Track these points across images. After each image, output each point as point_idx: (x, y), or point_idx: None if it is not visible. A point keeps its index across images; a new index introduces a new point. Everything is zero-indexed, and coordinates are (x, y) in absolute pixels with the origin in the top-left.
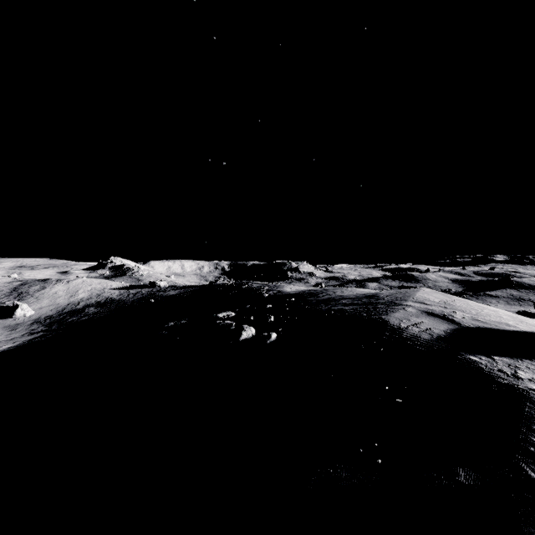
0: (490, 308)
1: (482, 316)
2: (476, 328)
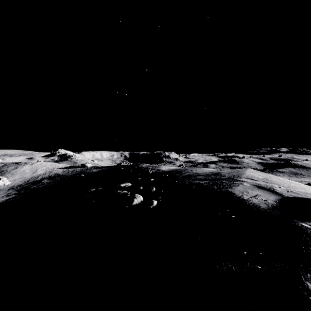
0: (294, 182)
1: (293, 188)
2: (294, 198)
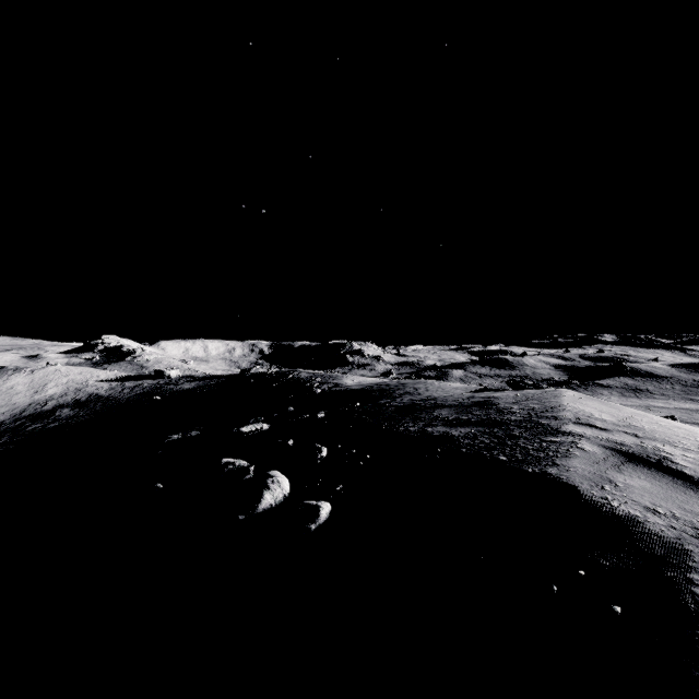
0: None
1: None
2: None
